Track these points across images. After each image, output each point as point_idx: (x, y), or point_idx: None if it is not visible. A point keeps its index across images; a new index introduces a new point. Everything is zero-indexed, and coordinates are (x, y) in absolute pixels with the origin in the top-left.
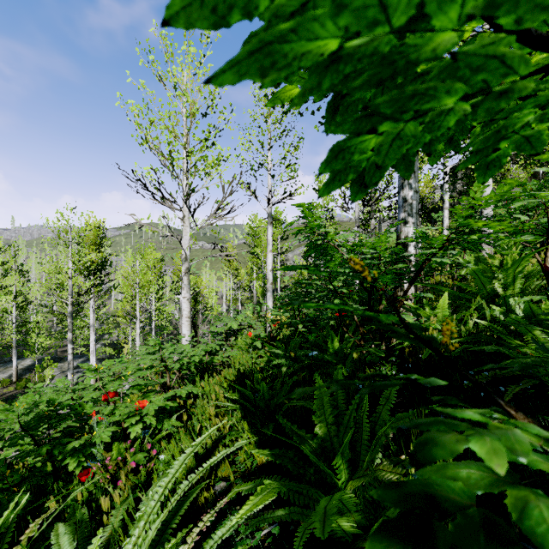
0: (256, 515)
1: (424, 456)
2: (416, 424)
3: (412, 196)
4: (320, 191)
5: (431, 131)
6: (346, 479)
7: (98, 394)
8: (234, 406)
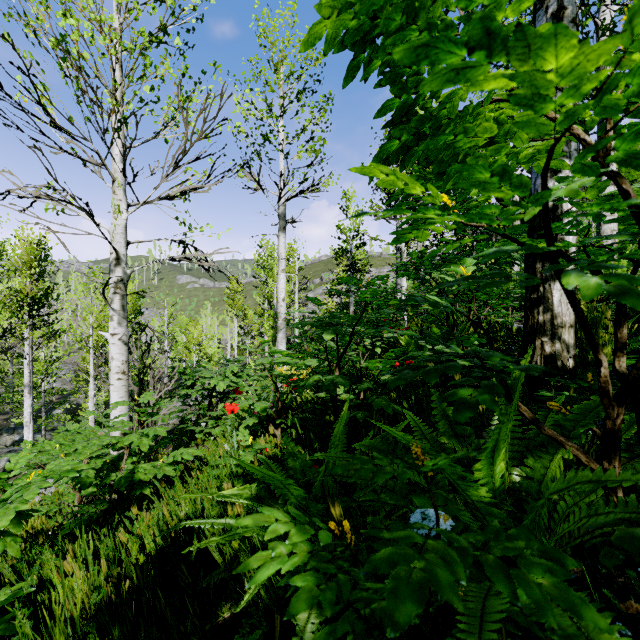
0: None
1: None
2: None
3: None
4: None
5: None
6: None
7: None
8: None
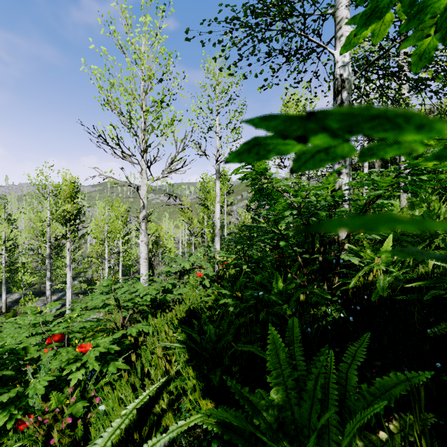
0: None
1: None
2: None
3: None
4: None
5: None
6: None
7: (38, 338)
8: (181, 347)
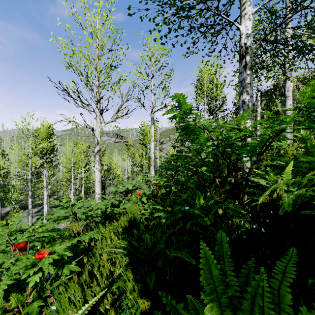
0: None
1: None
2: None
3: (248, 99)
4: None
5: None
6: None
7: (3, 247)
8: (123, 252)
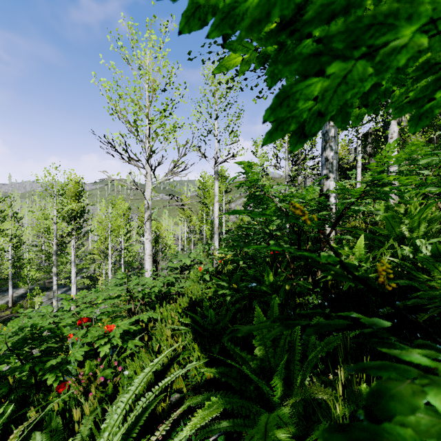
0: (204, 425)
1: (380, 410)
2: (364, 368)
3: (332, 156)
4: (263, 140)
5: (379, 73)
6: (282, 395)
7: (73, 319)
8: (187, 329)
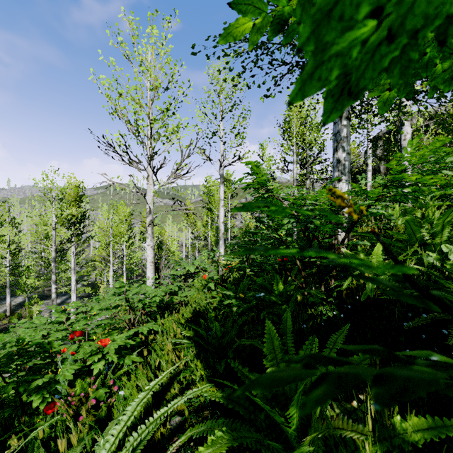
0: None
1: None
2: None
3: (345, 158)
4: (292, 93)
5: None
6: (299, 426)
7: (64, 333)
8: (190, 343)
